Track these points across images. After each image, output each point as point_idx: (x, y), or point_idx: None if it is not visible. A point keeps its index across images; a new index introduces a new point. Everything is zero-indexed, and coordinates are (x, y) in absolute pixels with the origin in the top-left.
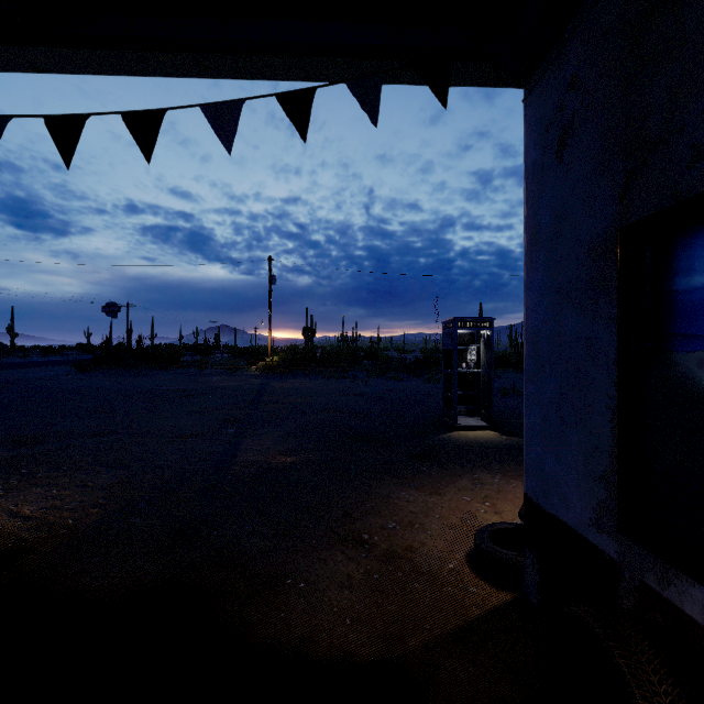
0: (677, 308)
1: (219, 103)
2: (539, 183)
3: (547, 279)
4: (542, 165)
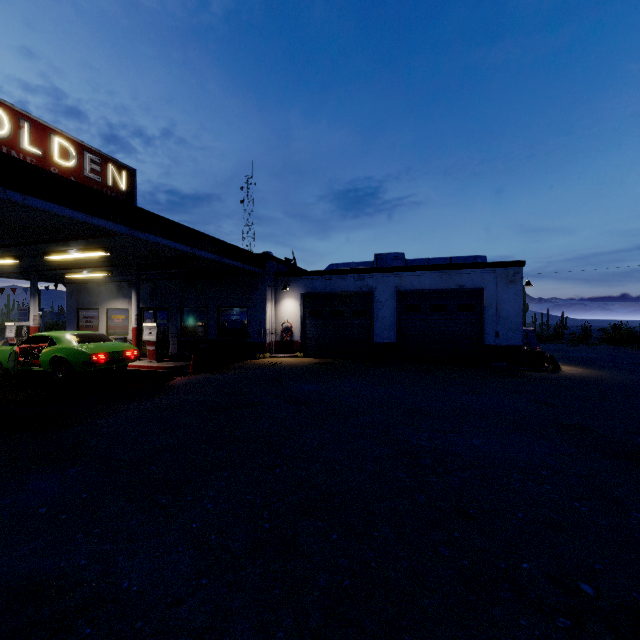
0: (81, 316)
1: (25, 288)
2: (68, 299)
3: (70, 311)
4: (69, 297)
